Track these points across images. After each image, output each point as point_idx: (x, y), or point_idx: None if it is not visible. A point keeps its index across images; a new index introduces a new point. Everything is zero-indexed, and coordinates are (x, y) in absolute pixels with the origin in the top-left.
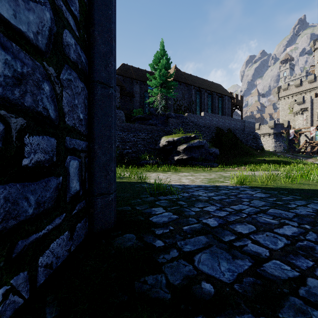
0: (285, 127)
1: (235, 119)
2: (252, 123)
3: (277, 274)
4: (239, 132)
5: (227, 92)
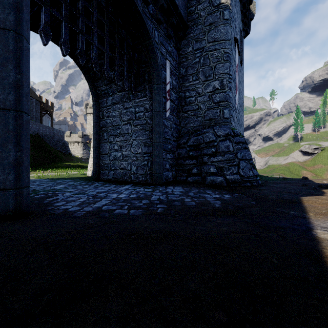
0: (90, 139)
1: (44, 126)
2: (61, 132)
3: (39, 189)
4: (49, 138)
5: (35, 94)
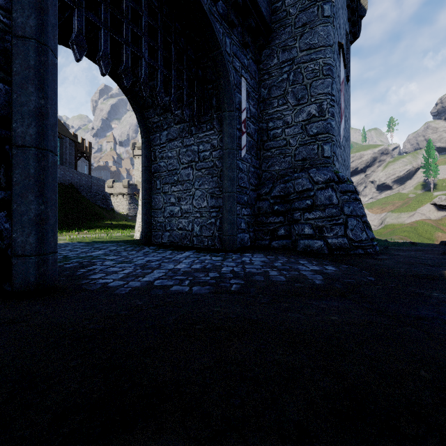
0: (139, 189)
1: (80, 173)
2: (101, 181)
3: (72, 256)
4: (85, 189)
5: (69, 132)
